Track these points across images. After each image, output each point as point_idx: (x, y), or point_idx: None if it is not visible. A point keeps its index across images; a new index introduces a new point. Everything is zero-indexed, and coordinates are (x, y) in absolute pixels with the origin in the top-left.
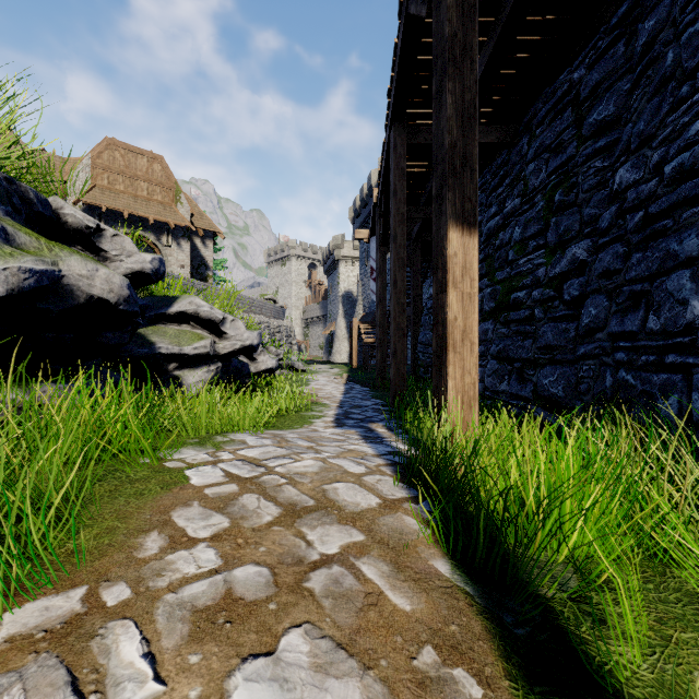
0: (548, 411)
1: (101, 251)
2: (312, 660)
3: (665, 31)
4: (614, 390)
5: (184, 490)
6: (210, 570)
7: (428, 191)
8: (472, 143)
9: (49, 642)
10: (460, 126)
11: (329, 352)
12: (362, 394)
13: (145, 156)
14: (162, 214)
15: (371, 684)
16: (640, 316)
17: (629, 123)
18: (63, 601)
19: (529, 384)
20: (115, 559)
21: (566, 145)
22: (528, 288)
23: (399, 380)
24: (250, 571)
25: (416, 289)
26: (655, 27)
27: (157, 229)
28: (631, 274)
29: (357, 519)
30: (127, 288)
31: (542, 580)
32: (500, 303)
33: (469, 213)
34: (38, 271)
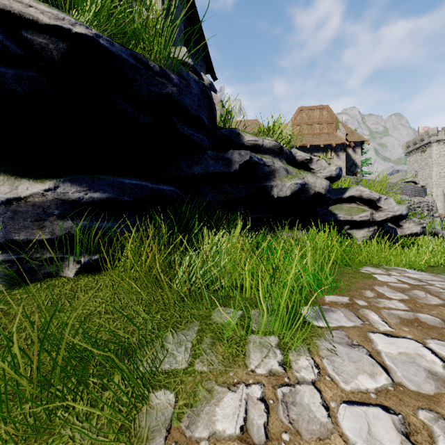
0: None
1: (311, 170)
2: None
3: None
4: None
5: (375, 281)
6: (403, 309)
7: None
8: None
9: (343, 306)
10: None
11: None
12: None
13: (318, 109)
14: (327, 140)
15: None
16: None
17: None
18: (342, 298)
19: None
20: (355, 293)
21: None
22: None
23: None
24: (427, 316)
25: None
26: None
27: (325, 150)
28: None
29: None
30: (328, 186)
31: None
32: None
33: None
34: (299, 183)
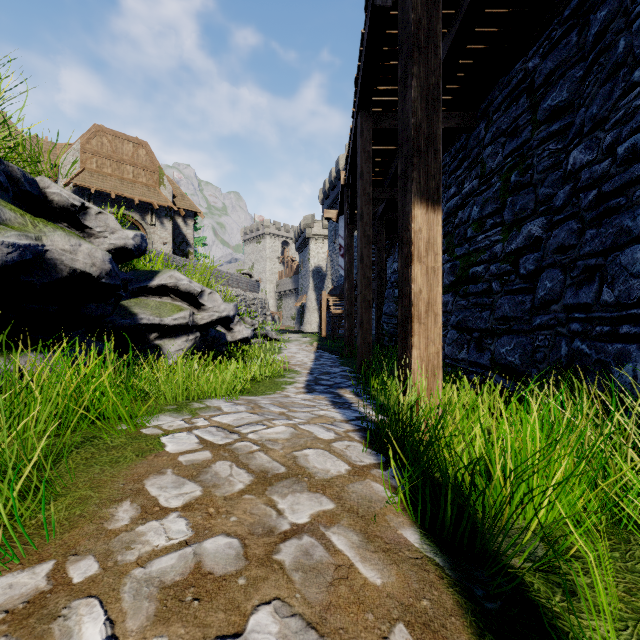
0: (505, 378)
1: (85, 228)
2: None
3: (617, 20)
4: (569, 359)
5: (158, 458)
6: (180, 542)
7: (392, 174)
8: (436, 124)
9: (9, 625)
10: (424, 108)
11: (300, 322)
12: (330, 362)
13: (131, 142)
14: (146, 195)
15: None
16: (594, 288)
17: (582, 108)
18: (29, 577)
19: (487, 353)
20: (85, 531)
21: (521, 130)
22: (485, 263)
23: (365, 349)
24: (220, 543)
25: (381, 265)
26: (607, 17)
27: (142, 209)
28: (586, 249)
29: (327, 486)
30: (109, 263)
31: (514, 554)
32: (459, 277)
33: (433, 191)
34: (21, 245)
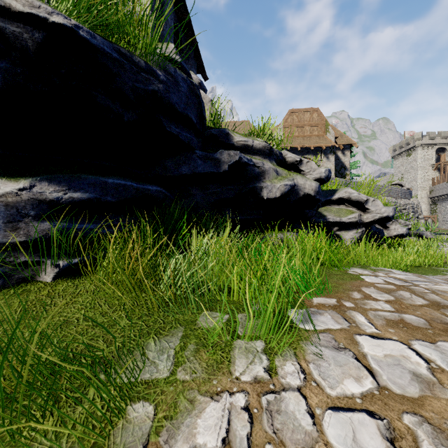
0: None
1: (301, 171)
2: None
3: None
4: None
5: (363, 282)
6: (389, 310)
7: None
8: None
9: (331, 308)
10: None
11: None
12: None
13: (308, 112)
14: (317, 142)
15: None
16: None
17: None
18: (329, 300)
19: None
20: (342, 295)
21: None
22: None
23: None
24: (412, 317)
25: None
26: None
27: (315, 152)
28: None
29: None
30: (318, 187)
31: None
32: None
33: None
34: (289, 184)
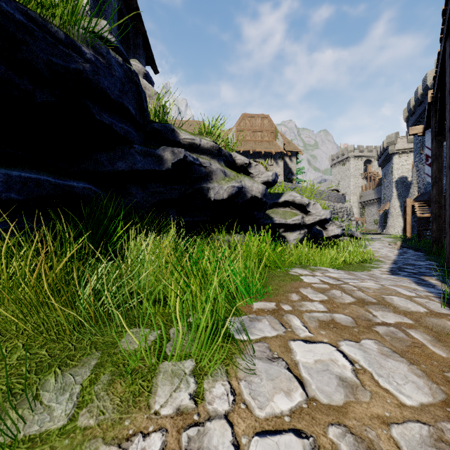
0: None
1: (250, 174)
2: (379, 351)
3: None
4: None
5: (301, 283)
6: (322, 311)
7: None
8: None
9: (269, 313)
10: None
11: (383, 226)
12: (415, 257)
13: (260, 118)
14: (268, 148)
15: (414, 369)
16: None
17: None
18: (269, 304)
19: None
20: (282, 298)
21: None
22: None
23: None
24: (342, 316)
25: None
26: None
27: (266, 157)
28: None
29: (407, 314)
30: (264, 190)
31: None
32: None
33: None
34: (236, 186)
